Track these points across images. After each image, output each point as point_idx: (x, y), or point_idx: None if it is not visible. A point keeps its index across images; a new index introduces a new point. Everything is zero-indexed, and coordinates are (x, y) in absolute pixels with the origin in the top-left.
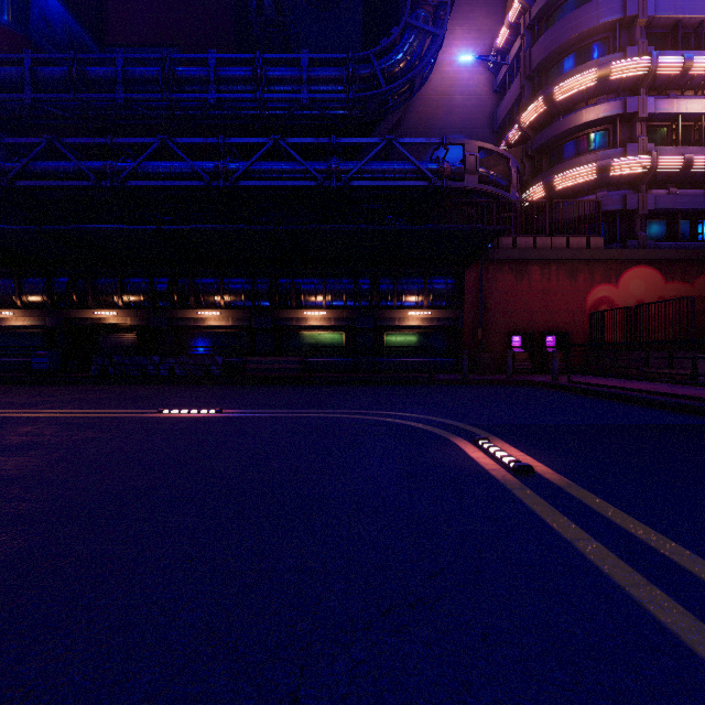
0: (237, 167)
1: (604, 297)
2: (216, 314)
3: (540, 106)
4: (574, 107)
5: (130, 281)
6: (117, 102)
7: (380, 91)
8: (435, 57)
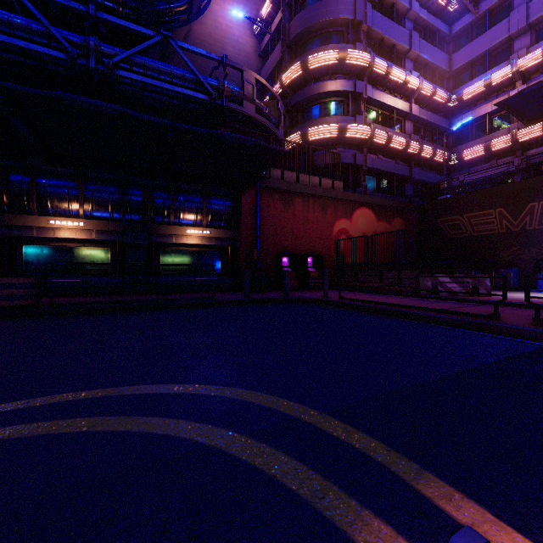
0: None
1: (343, 229)
2: None
3: (298, 69)
4: (321, 78)
5: None
6: None
7: None
8: None
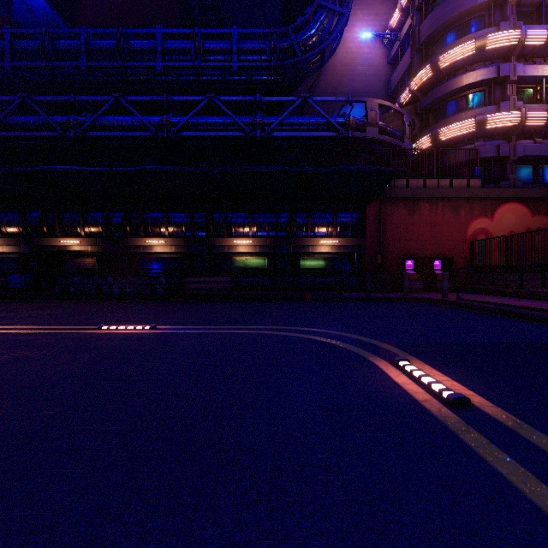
0: (178, 121)
1: (481, 229)
2: (161, 242)
3: (427, 72)
4: (456, 73)
5: (91, 215)
6: (81, 69)
7: (297, 60)
8: (341, 33)
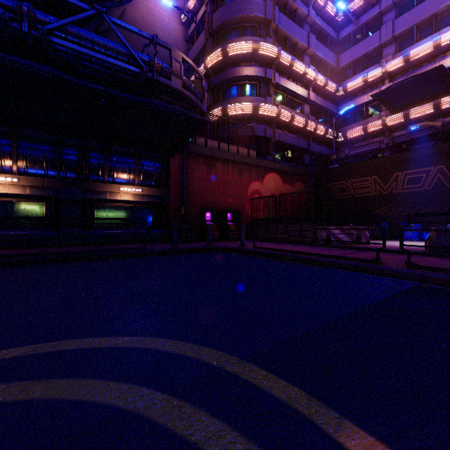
0: None
1: (256, 190)
2: None
3: (219, 54)
4: (239, 64)
5: None
6: None
7: None
8: None
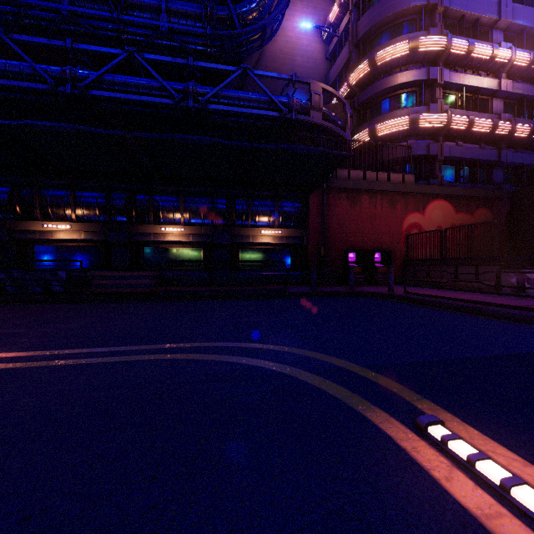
0: (87, 75)
1: (415, 223)
2: (65, 227)
3: (365, 67)
4: (391, 71)
5: None
6: None
7: (236, 32)
8: (283, 15)
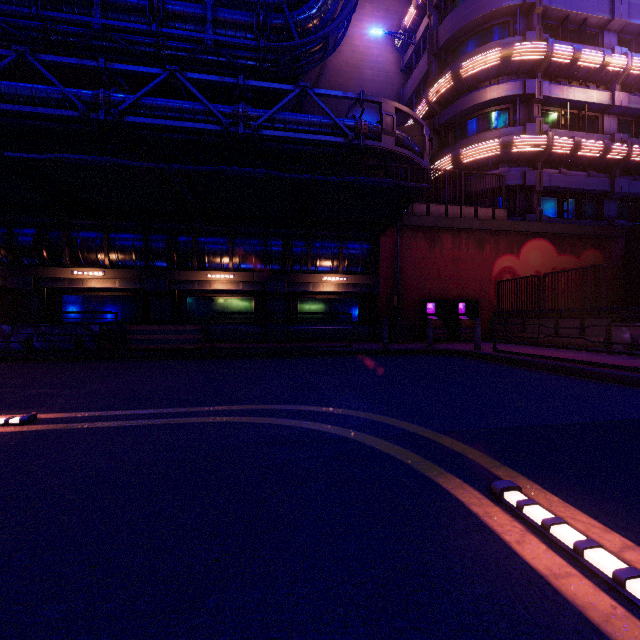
0: (123, 99)
1: (507, 267)
2: (98, 274)
3: (448, 81)
4: (478, 85)
5: None
6: None
7: (293, 44)
8: (348, 21)
